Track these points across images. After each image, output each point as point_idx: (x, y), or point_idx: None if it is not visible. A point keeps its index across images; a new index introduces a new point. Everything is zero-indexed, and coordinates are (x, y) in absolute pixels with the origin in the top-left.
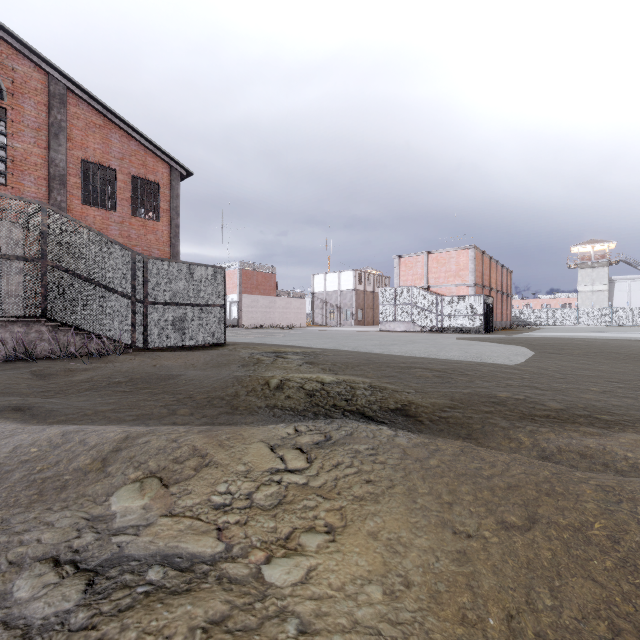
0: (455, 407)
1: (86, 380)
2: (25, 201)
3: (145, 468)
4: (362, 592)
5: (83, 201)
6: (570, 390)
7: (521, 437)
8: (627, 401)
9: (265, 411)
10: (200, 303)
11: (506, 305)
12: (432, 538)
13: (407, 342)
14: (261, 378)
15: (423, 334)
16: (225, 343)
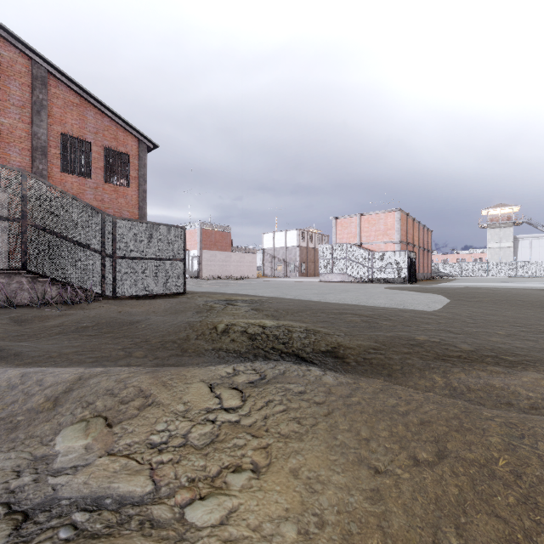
0: (378, 349)
1: (57, 325)
2: (7, 168)
3: (93, 408)
4: (278, 533)
5: (64, 170)
6: (479, 334)
7: (435, 377)
8: (529, 343)
9: (211, 353)
10: (163, 257)
11: (427, 259)
12: (349, 476)
13: (341, 291)
14: (210, 323)
15: (356, 284)
16: (185, 292)
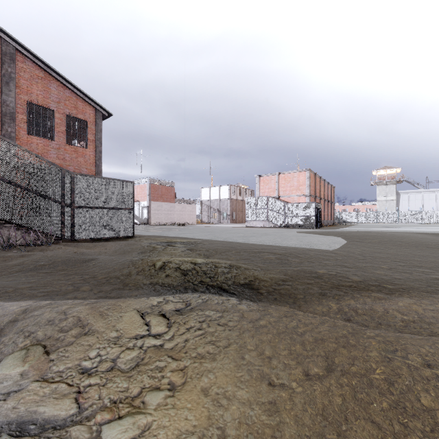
0: (287, 281)
1: (18, 264)
2: None
3: (34, 337)
4: None
5: (32, 133)
6: (367, 268)
7: (330, 303)
8: (405, 275)
9: (148, 286)
10: (115, 207)
11: (330, 209)
12: (251, 392)
13: (262, 234)
14: (150, 261)
15: (275, 229)
16: (133, 236)
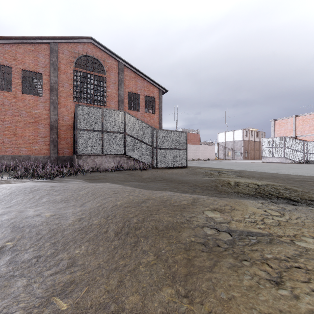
0: None
1: (147, 178)
2: (120, 111)
3: (209, 207)
4: None
5: None
6: None
7: None
8: None
9: (235, 194)
10: (176, 148)
11: None
12: None
13: (288, 168)
14: (224, 180)
15: (294, 164)
16: (186, 166)
